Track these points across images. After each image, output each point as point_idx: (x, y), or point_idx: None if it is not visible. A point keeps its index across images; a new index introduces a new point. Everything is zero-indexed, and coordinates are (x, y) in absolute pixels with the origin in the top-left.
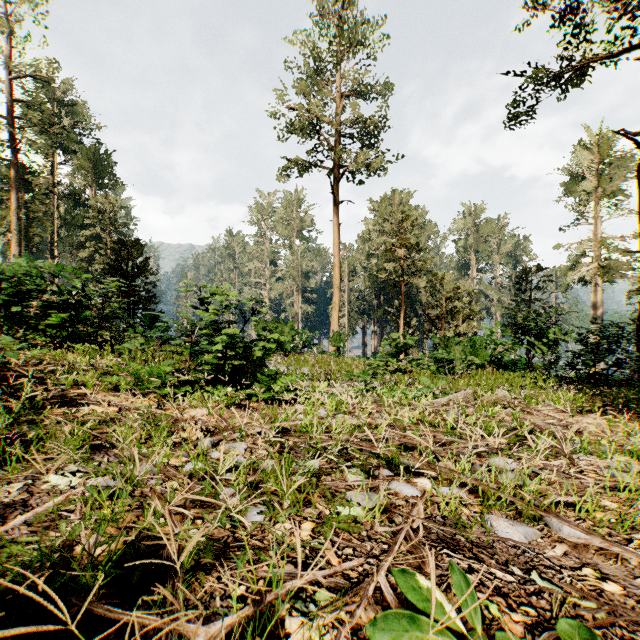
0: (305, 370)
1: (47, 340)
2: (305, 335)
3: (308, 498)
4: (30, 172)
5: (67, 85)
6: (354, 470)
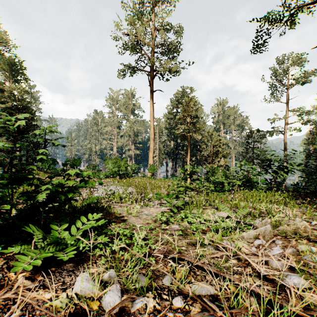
0: (131, 189)
1: None
2: (134, 166)
3: None
4: None
5: None
6: None
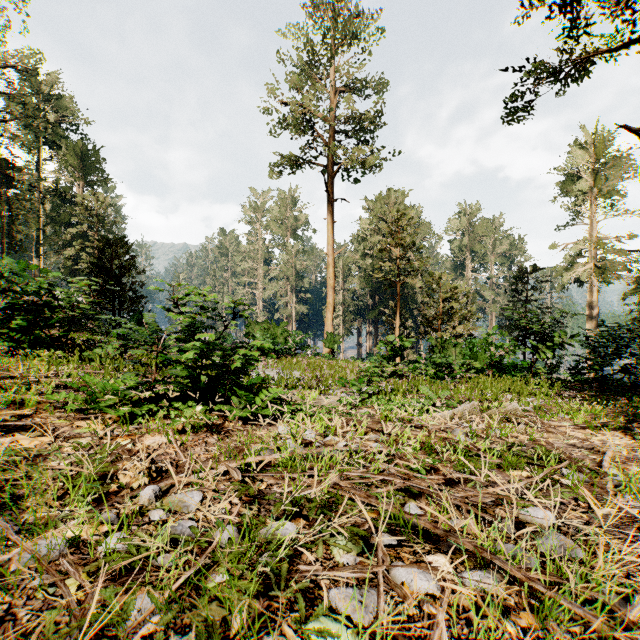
0: (297, 374)
1: (10, 345)
2: (298, 336)
3: (272, 607)
4: (13, 167)
5: (53, 78)
6: (343, 539)
